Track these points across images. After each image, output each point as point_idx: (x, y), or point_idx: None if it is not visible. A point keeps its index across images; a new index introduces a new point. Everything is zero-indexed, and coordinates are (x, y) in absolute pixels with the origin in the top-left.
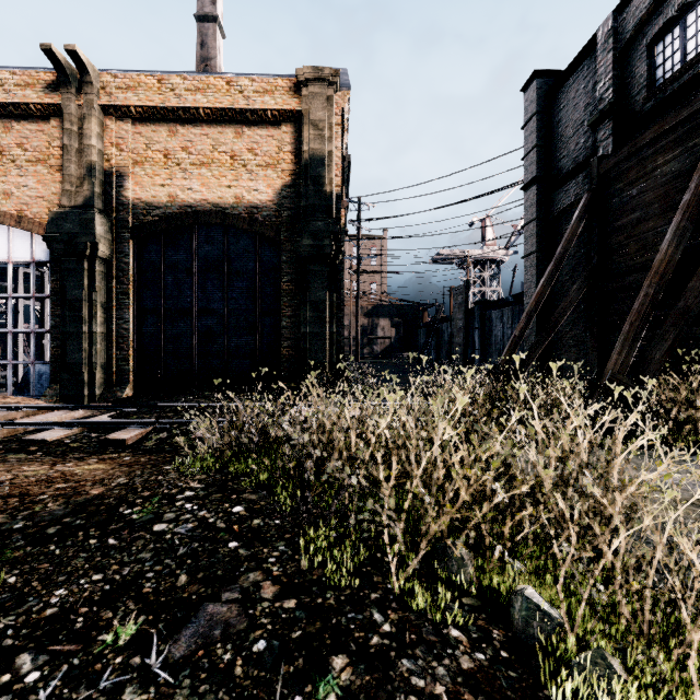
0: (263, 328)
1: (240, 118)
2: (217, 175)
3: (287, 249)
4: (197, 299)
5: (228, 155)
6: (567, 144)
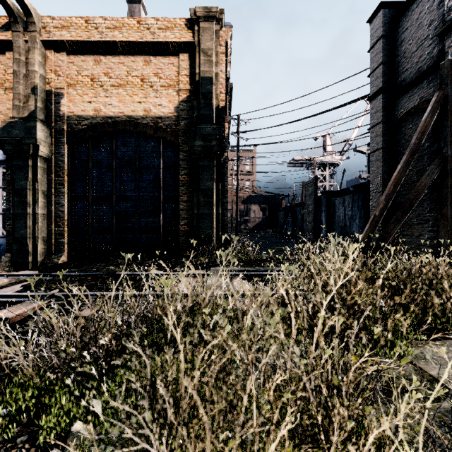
0: (165, 210)
1: (147, 50)
2: (130, 94)
3: (183, 150)
4: (116, 188)
5: (139, 79)
6: (410, 58)
